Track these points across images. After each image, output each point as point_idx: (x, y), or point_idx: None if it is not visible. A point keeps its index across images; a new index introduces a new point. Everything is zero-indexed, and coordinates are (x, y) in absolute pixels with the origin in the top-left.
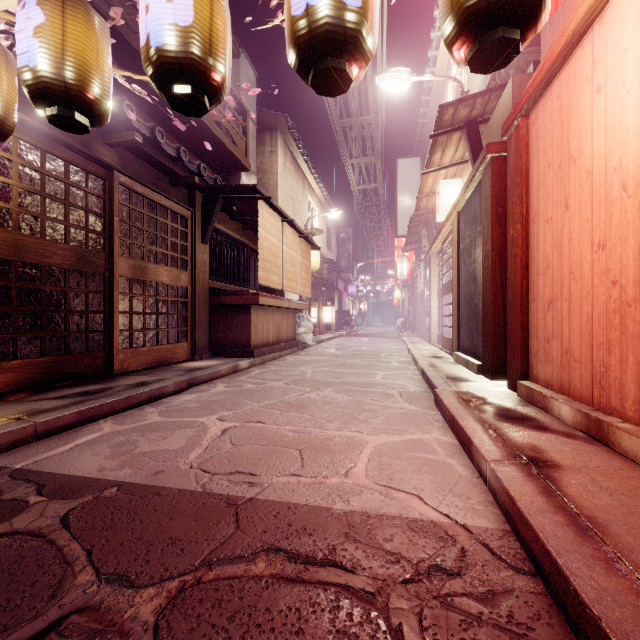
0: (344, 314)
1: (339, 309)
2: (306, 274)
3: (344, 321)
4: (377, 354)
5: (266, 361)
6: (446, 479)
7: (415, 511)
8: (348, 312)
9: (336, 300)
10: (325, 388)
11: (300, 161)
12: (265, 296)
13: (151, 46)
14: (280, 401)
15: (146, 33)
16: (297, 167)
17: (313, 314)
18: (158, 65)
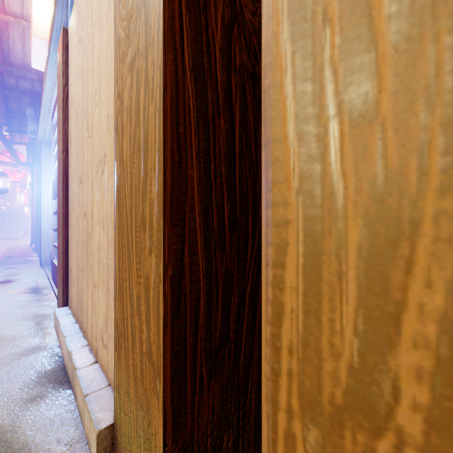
0: None
1: None
2: None
3: None
4: None
5: None
6: None
7: None
8: None
9: None
10: None
11: None
12: None
13: None
14: None
15: None
16: None
17: None
18: None
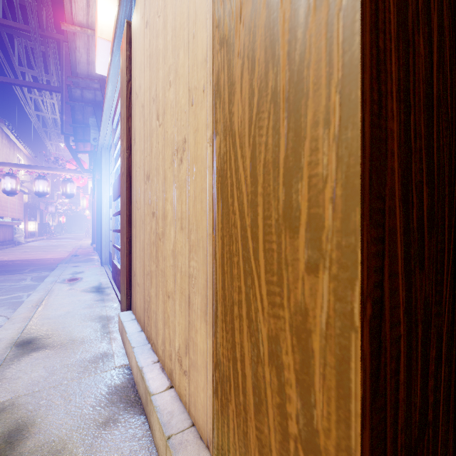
0: (45, 225)
1: (41, 222)
2: (21, 207)
3: (45, 230)
4: (63, 245)
5: (0, 249)
6: (64, 256)
7: (57, 257)
8: (48, 224)
9: (38, 216)
10: (37, 252)
11: (12, 137)
12: (2, 221)
13: (6, 190)
14: (22, 254)
15: (4, 187)
16: (10, 140)
17: (20, 226)
18: (7, 192)
